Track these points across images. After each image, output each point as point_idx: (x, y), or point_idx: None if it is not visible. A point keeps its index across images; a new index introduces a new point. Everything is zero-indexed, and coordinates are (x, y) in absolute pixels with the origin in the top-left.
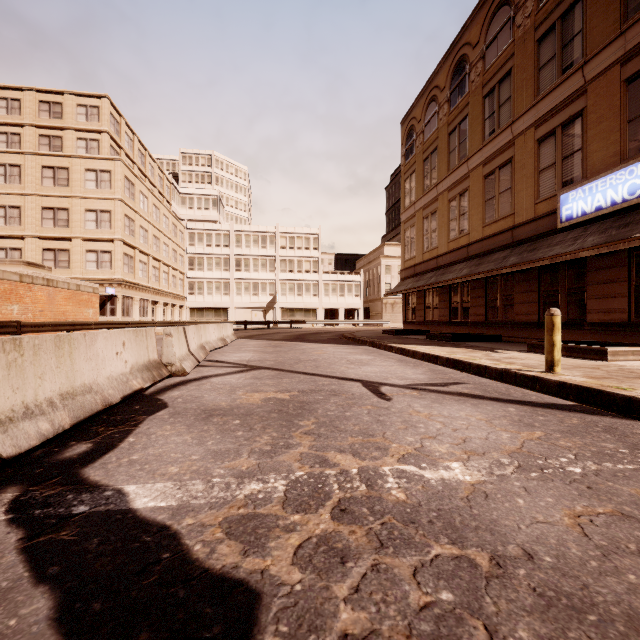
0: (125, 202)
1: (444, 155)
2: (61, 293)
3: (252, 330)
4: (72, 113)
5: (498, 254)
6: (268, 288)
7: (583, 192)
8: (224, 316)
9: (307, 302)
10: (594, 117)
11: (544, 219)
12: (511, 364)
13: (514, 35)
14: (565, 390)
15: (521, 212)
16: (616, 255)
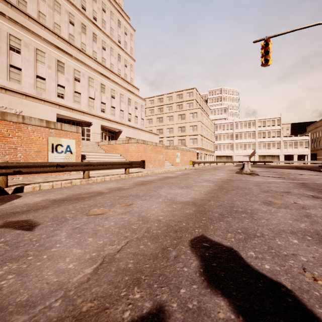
0: (201, 121)
1: None
2: (191, 153)
3: None
4: (185, 96)
5: None
6: (251, 146)
7: None
8: (230, 159)
9: (273, 152)
10: None
11: None
12: None
13: None
14: None
15: None
16: None
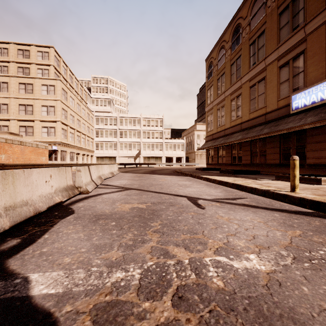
0: (62, 101)
1: (228, 76)
2: (28, 149)
3: (128, 168)
4: (35, 55)
5: (257, 128)
6: (136, 146)
7: (304, 94)
8: (114, 161)
9: (156, 153)
10: (310, 53)
11: (283, 109)
12: (269, 187)
13: (266, 12)
14: (304, 202)
15: (270, 105)
16: (323, 127)
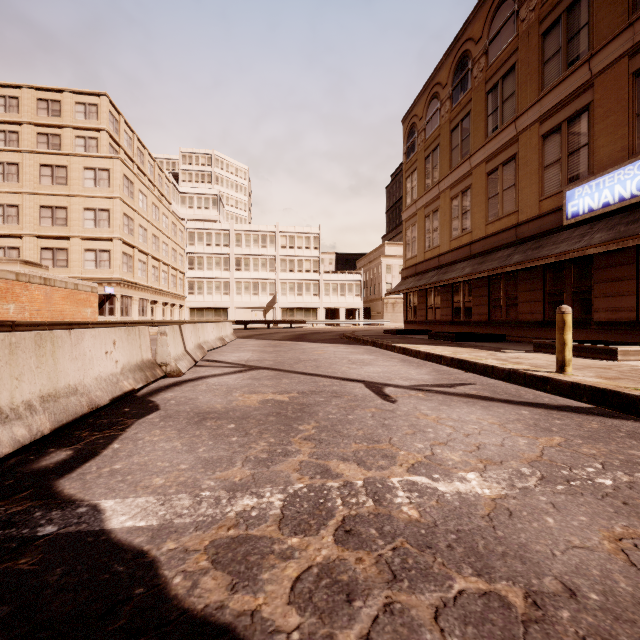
0: (124, 201)
1: (446, 152)
2: (58, 292)
3: (252, 330)
4: (70, 111)
5: (502, 252)
6: (268, 288)
7: (590, 188)
8: (224, 316)
9: (307, 302)
10: (601, 111)
11: (549, 216)
12: (519, 364)
13: (518, 29)
14: (578, 391)
15: (525, 209)
16: (624, 252)
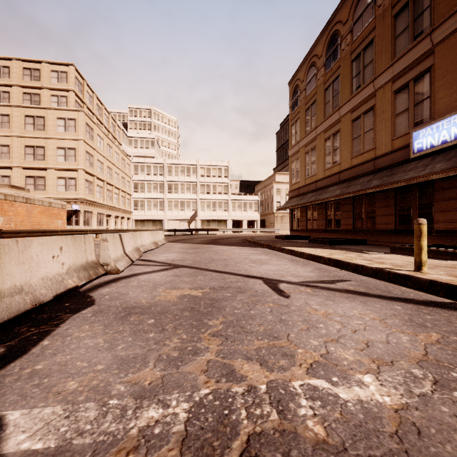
0: (86, 142)
1: (321, 106)
2: (37, 208)
3: (179, 236)
4: (47, 77)
5: (363, 178)
6: (191, 205)
7: (431, 130)
8: (159, 225)
9: (220, 215)
10: (440, 72)
11: (399, 151)
12: (382, 264)
13: (375, 13)
14: (436, 287)
15: (381, 146)
16: None
